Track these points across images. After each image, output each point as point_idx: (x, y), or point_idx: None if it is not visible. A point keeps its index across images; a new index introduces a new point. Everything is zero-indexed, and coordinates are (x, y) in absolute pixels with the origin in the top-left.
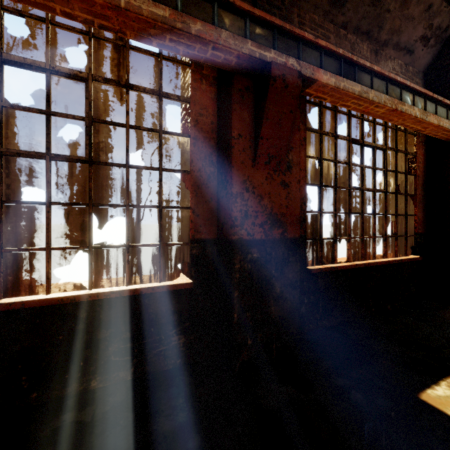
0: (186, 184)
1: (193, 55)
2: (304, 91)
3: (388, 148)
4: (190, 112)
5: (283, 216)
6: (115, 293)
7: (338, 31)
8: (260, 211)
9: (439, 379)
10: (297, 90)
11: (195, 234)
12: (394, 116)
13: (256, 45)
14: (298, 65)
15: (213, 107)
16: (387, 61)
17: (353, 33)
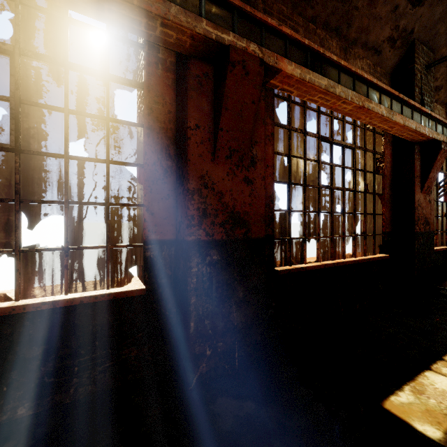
0: (141, 179)
1: (140, 31)
2: (268, 81)
3: (357, 146)
4: (143, 98)
5: (247, 215)
6: (48, 304)
7: (307, 25)
8: (221, 210)
9: (403, 383)
10: (259, 79)
11: (150, 234)
12: (362, 114)
13: (212, 25)
14: (260, 52)
15: (170, 95)
16: (356, 60)
17: (322, 28)
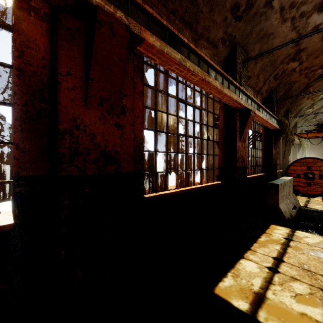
0: (12, 118)
1: None
2: (136, 48)
3: (203, 108)
4: (13, 40)
5: (117, 154)
6: None
7: (169, 15)
8: (93, 149)
9: (227, 271)
10: (125, 41)
11: (20, 171)
12: (204, 85)
13: None
14: (126, 20)
15: (45, 42)
16: (202, 48)
17: (179, 20)
